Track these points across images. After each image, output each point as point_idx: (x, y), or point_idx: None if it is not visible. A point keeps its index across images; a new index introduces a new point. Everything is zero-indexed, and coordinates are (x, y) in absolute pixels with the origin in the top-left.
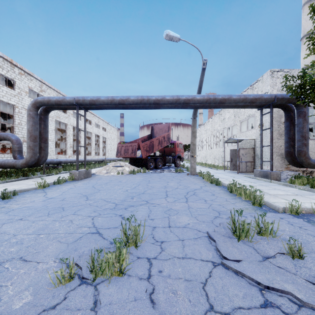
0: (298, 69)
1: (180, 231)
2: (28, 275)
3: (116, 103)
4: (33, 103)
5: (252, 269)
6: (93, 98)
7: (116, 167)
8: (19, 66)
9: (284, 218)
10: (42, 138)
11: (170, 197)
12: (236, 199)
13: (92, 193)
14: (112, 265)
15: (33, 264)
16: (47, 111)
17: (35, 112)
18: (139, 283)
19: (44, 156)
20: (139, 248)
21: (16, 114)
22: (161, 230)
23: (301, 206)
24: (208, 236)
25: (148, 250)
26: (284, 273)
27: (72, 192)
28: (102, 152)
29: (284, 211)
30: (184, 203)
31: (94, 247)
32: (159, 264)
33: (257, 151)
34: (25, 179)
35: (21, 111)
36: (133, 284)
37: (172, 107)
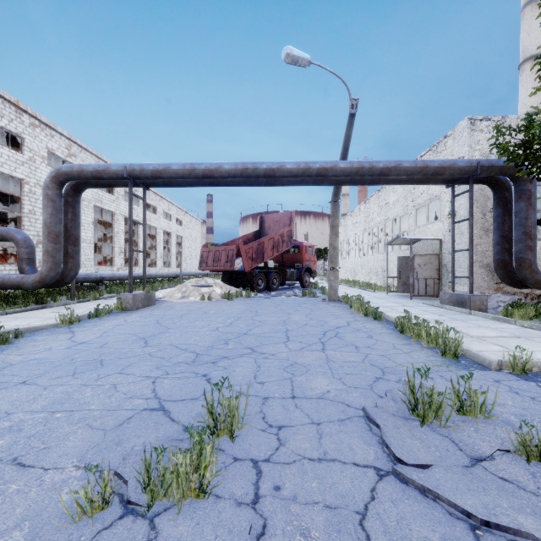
0: (517, 116)
1: (313, 405)
2: (25, 496)
3: (199, 176)
4: (54, 176)
5: (453, 485)
6: (159, 166)
7: (200, 288)
8: (31, 112)
9: (501, 381)
10: (69, 237)
11: (294, 341)
12: (411, 344)
13: (155, 333)
14: (185, 477)
15: (36, 472)
16: (77, 190)
17: (57, 192)
18: (237, 514)
19: (73, 269)
20: (237, 440)
21: (26, 196)
22: (278, 403)
23: (532, 360)
24: (365, 417)
25: (255, 444)
26: (514, 492)
27: (119, 332)
28: (175, 262)
29: (501, 367)
30: (319, 351)
31: (153, 437)
32: (274, 473)
33: (445, 260)
34: (39, 308)
35: (35, 191)
36: (225, 516)
37: (297, 182)
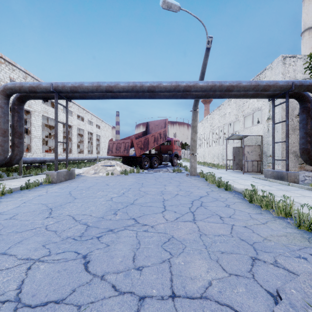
0: None
1: None
2: None
3: (103, 90)
4: (2, 90)
5: None
6: (75, 83)
7: (106, 167)
8: None
9: None
10: (15, 132)
11: (169, 211)
12: (263, 214)
13: (62, 203)
14: None
15: None
16: (21, 101)
17: (5, 101)
18: None
19: (18, 154)
20: None
21: None
22: (156, 310)
23: None
24: None
25: None
26: None
27: (35, 203)
28: (95, 151)
29: None
30: (191, 222)
31: None
32: None
33: (265, 149)
34: None
35: None
36: None
37: (170, 96)
